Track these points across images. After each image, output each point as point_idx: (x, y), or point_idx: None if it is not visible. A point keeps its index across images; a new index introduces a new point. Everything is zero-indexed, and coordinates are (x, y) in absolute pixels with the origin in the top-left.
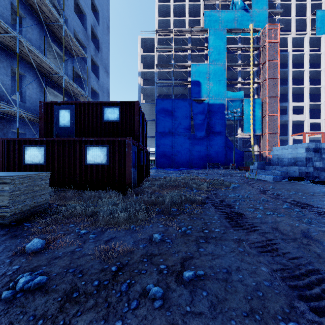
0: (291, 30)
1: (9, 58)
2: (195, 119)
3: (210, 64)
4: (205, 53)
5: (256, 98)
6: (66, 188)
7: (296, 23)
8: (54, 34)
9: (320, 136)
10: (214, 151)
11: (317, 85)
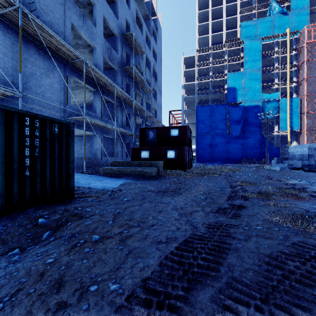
0: None
1: (126, 108)
2: (231, 120)
3: (245, 71)
4: (241, 61)
5: (294, 97)
6: None
7: None
8: (138, 85)
9: None
10: (249, 147)
11: None
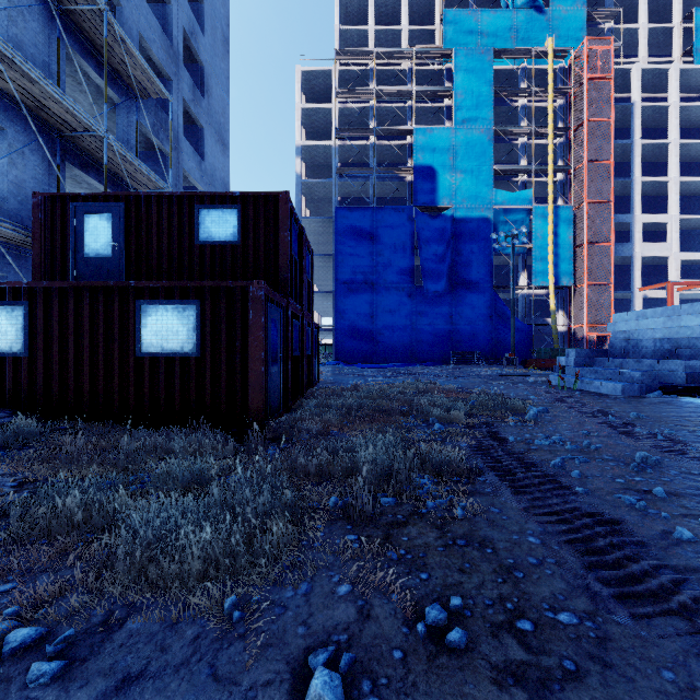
0: (639, 55)
1: None
2: (423, 252)
3: (457, 128)
4: (446, 105)
5: (562, 206)
6: (85, 421)
7: (650, 39)
8: (87, 37)
9: None
10: (467, 324)
11: (695, 176)
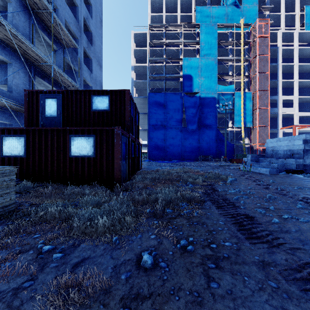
0: (281, 26)
1: None
2: (187, 112)
3: (202, 58)
4: (196, 48)
5: (247, 92)
6: (49, 183)
7: (286, 19)
8: (44, 23)
9: (309, 129)
10: (206, 143)
11: (306, 79)
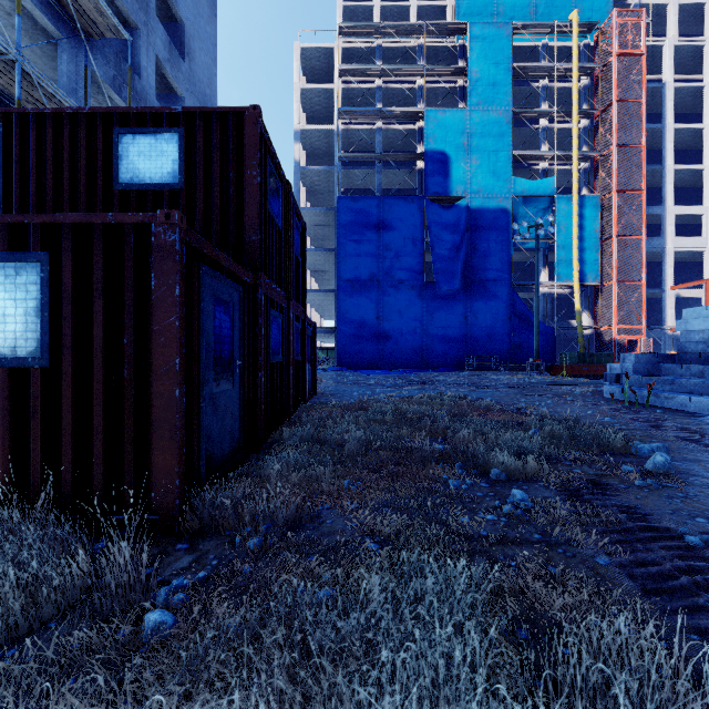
0: (668, 33)
1: None
2: (435, 246)
3: (472, 110)
4: (459, 85)
5: (587, 195)
6: None
7: (679, 17)
8: None
9: None
10: (483, 325)
11: None
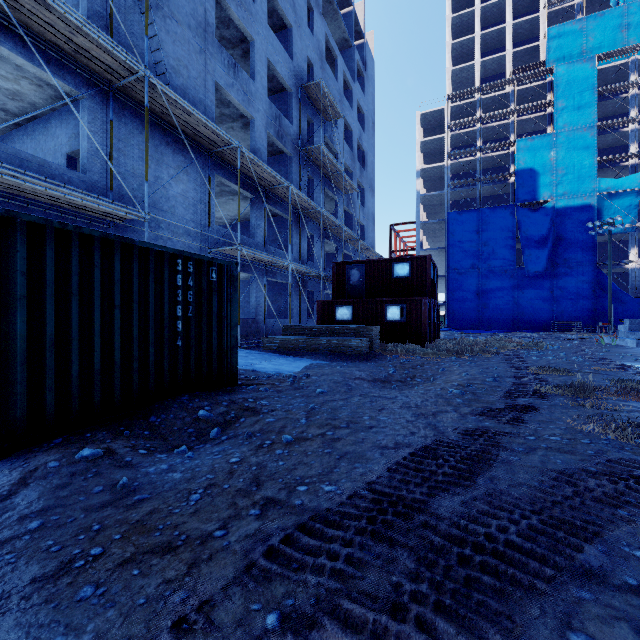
0: None
1: (306, 225)
2: (524, 240)
3: (558, 132)
4: (547, 112)
5: None
6: None
7: None
8: (329, 179)
9: None
10: (568, 297)
11: None
